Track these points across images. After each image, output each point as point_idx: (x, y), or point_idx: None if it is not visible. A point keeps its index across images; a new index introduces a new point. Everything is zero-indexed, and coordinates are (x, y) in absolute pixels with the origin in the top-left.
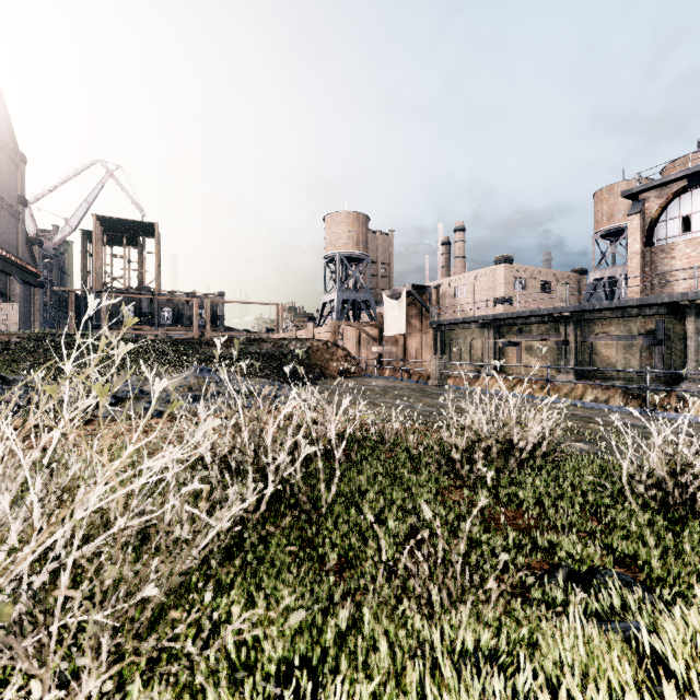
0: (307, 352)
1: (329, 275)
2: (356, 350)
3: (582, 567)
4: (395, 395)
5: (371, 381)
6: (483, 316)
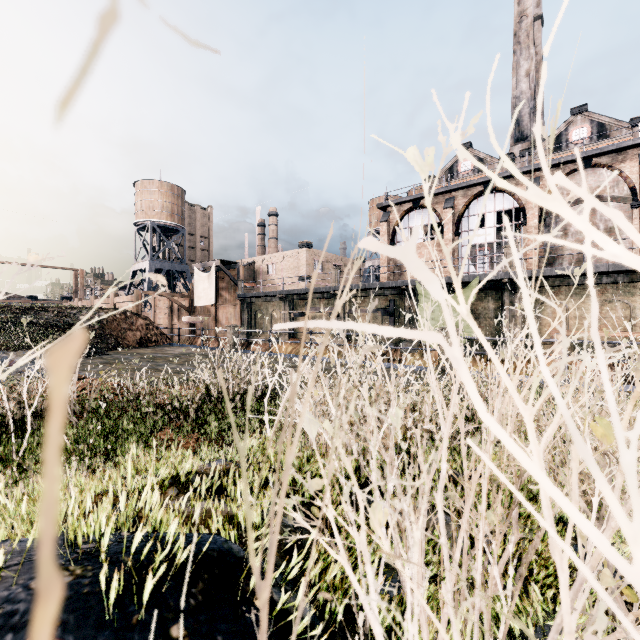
0: (101, 322)
1: (141, 242)
2: (168, 320)
3: (202, 463)
4: (184, 361)
5: (170, 349)
6: (281, 291)
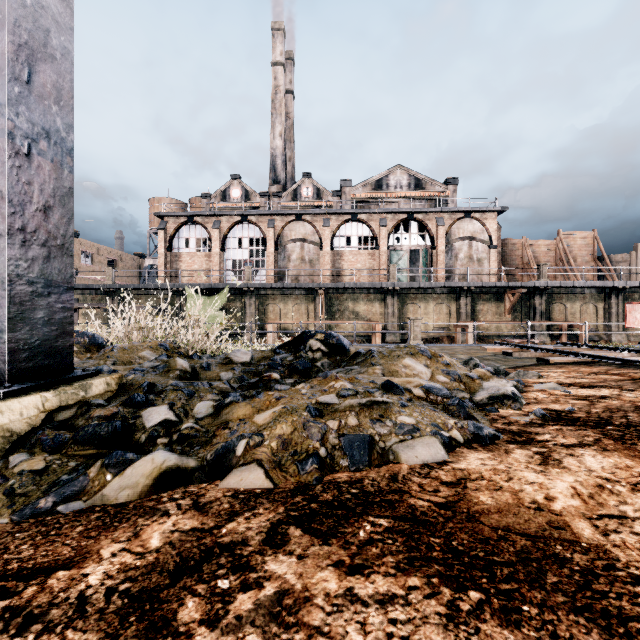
0: None
1: None
2: None
3: None
4: None
5: None
6: None
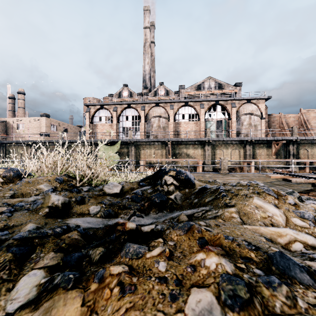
0: None
1: None
2: None
3: None
4: None
5: None
6: (27, 141)
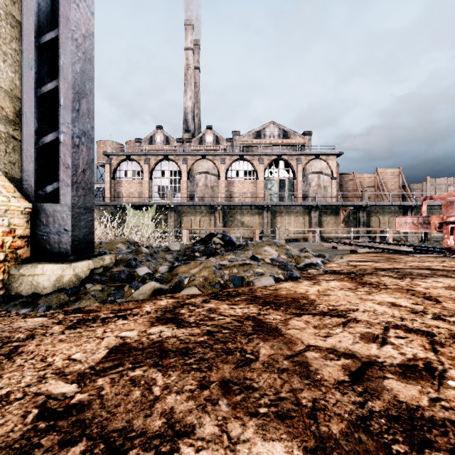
0: None
1: None
2: None
3: None
4: None
5: None
6: None
